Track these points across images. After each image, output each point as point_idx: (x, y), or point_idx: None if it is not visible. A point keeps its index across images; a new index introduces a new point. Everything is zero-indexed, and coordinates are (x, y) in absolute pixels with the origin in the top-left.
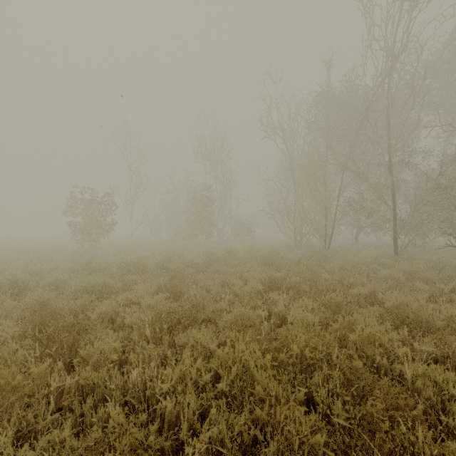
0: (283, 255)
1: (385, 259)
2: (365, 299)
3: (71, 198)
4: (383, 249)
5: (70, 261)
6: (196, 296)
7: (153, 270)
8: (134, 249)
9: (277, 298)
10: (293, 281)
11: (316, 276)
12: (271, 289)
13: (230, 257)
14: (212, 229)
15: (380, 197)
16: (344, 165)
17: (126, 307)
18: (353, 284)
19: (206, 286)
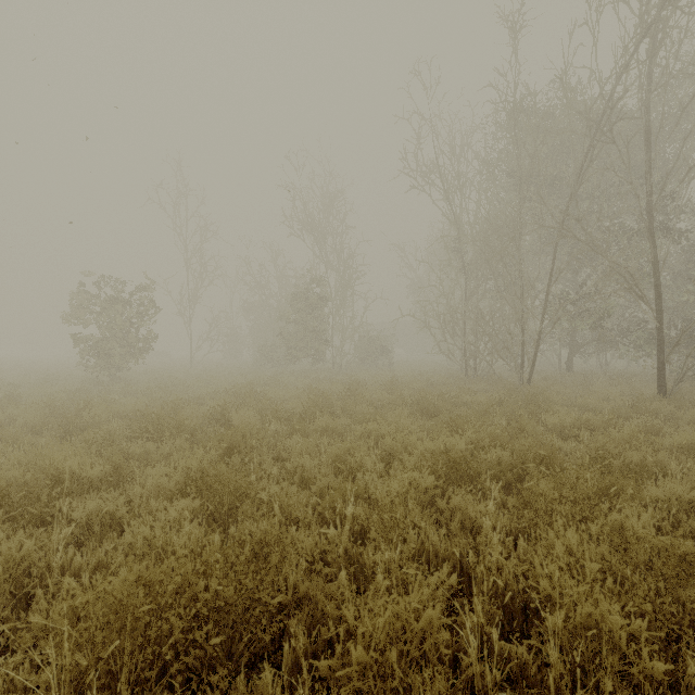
0: (450, 394)
1: (653, 404)
2: (686, 513)
3: (79, 294)
4: (629, 383)
5: (45, 408)
6: (272, 505)
7: (196, 429)
8: (183, 383)
9: (472, 513)
10: (496, 458)
11: (552, 449)
12: (450, 482)
13: (354, 398)
14: (323, 347)
15: (630, 288)
16: (564, 228)
17: (75, 550)
18: (637, 469)
19: (303, 470)
